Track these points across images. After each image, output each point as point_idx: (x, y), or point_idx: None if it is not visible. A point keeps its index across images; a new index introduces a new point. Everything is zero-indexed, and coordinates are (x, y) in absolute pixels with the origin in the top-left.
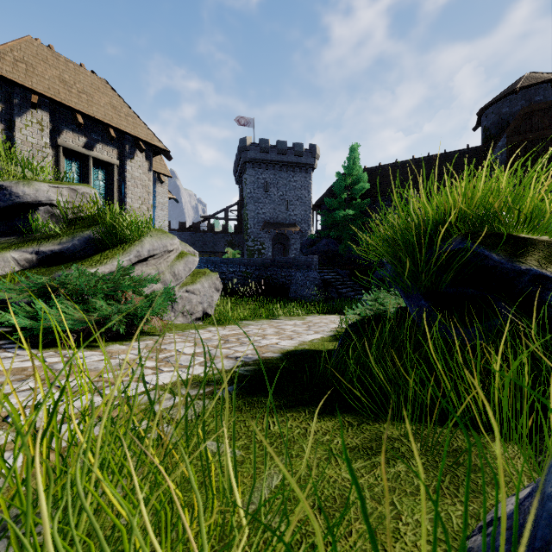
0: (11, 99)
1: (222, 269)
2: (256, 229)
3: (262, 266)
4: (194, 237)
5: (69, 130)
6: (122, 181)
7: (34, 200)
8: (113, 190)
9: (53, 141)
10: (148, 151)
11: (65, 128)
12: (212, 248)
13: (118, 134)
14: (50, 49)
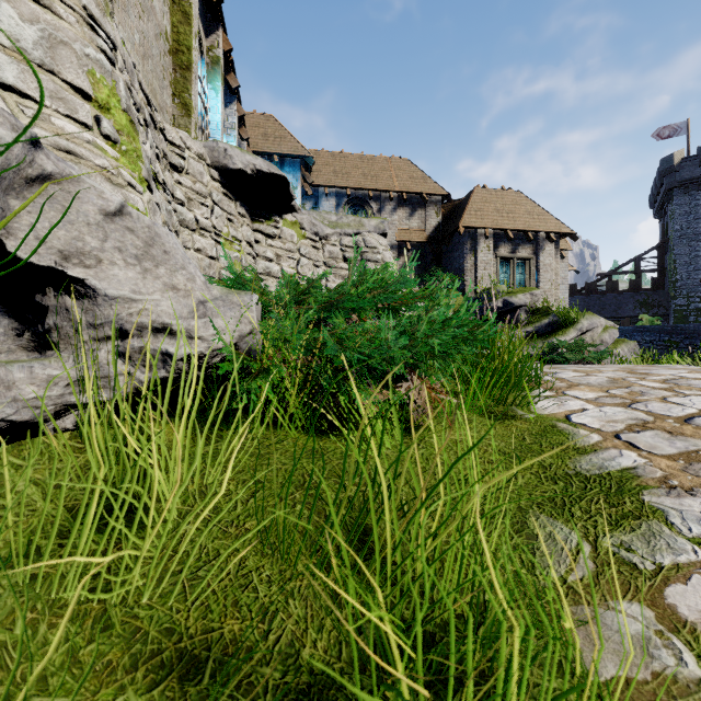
0: (474, 237)
1: (634, 338)
2: (692, 280)
3: (695, 333)
4: (587, 301)
5: (502, 244)
6: (535, 270)
7: (519, 305)
8: (529, 279)
9: (493, 255)
10: (556, 238)
11: (499, 243)
12: (614, 313)
13: (532, 234)
14: (486, 189)
